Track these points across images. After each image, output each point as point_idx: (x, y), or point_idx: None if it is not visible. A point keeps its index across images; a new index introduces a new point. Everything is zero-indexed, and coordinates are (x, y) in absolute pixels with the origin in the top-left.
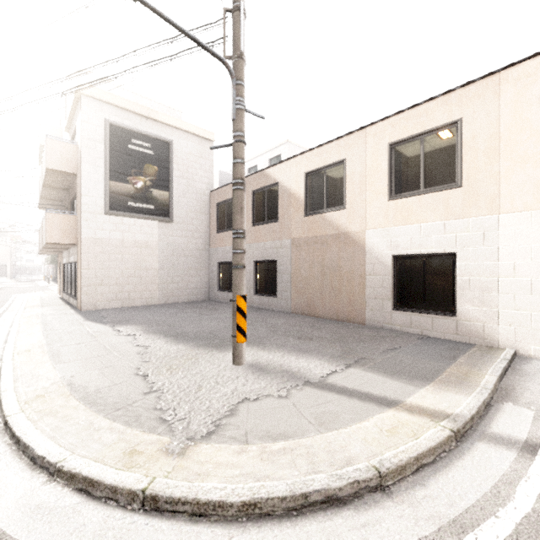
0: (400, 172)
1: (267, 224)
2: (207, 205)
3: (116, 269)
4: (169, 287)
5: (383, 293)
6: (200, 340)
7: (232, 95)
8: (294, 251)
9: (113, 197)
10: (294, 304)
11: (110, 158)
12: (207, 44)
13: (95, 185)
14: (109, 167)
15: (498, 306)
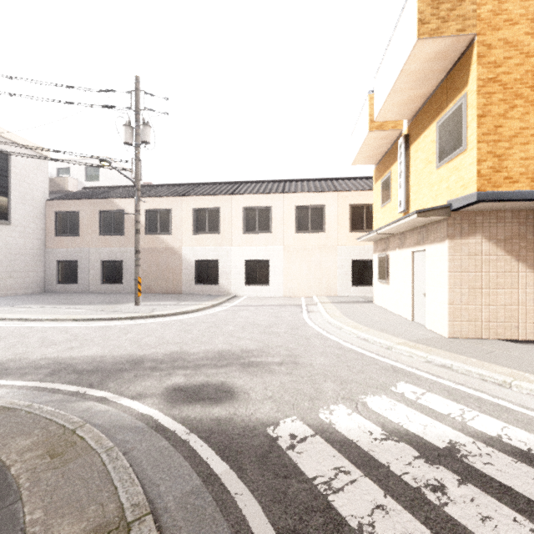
0: (198, 222)
1: (114, 236)
2: (43, 211)
3: None
4: (7, 282)
5: (191, 277)
6: (101, 304)
7: (136, 195)
8: None
9: None
10: None
11: None
12: (122, 169)
13: None
14: None
15: (231, 280)
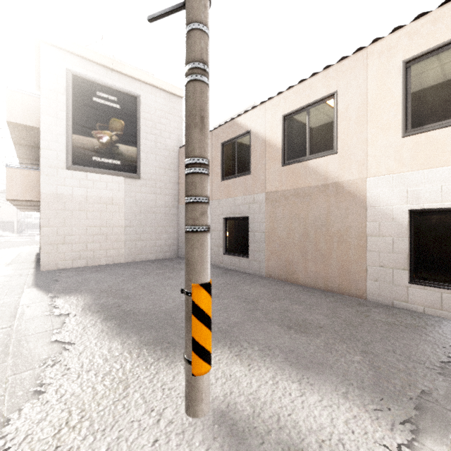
0: (421, 97)
1: (237, 177)
2: (176, 162)
3: (79, 226)
4: (136, 244)
5: (394, 259)
6: (148, 329)
7: None
8: (268, 206)
9: (76, 151)
10: (268, 266)
11: (73, 110)
12: None
13: (57, 138)
14: (71, 120)
15: None
